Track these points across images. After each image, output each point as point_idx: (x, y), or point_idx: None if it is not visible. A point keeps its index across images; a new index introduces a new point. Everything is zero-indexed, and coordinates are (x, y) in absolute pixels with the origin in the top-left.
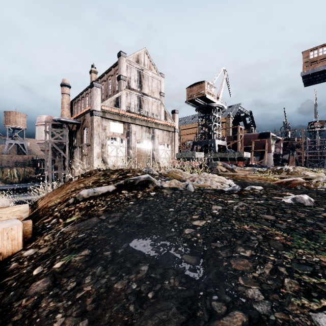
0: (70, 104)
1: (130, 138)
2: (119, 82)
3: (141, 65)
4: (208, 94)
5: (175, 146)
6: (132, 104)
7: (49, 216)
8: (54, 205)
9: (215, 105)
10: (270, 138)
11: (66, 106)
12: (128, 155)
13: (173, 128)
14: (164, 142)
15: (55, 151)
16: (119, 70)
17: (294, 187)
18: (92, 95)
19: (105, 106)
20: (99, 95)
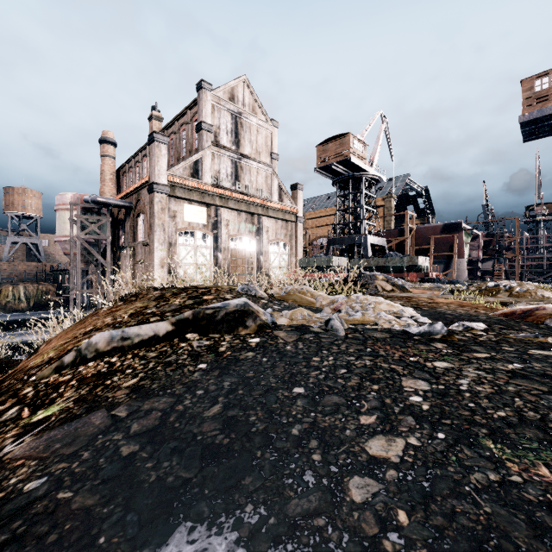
0: (116, 175)
1: (218, 233)
2: (200, 134)
3: (239, 105)
4: (354, 157)
5: (298, 247)
6: (223, 172)
7: (9, 396)
8: (38, 366)
9: (367, 176)
10: (462, 233)
11: (109, 177)
12: (215, 262)
13: (294, 216)
14: (278, 240)
15: (88, 255)
16: (199, 113)
17: (542, 322)
18: (152, 156)
19: (175, 176)
20: (163, 157)
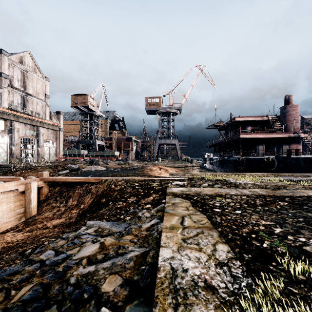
0: None
1: (12, 135)
2: (0, 79)
3: (25, 66)
4: (90, 105)
5: (61, 144)
6: (15, 102)
7: None
8: None
9: (96, 114)
10: (132, 141)
11: None
12: (10, 151)
13: (58, 127)
14: (49, 140)
15: None
16: None
17: (124, 168)
18: None
19: None
20: None
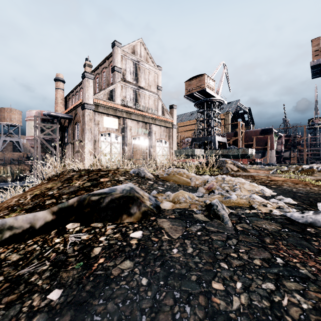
0: (64, 100)
1: (125, 134)
2: (114, 74)
3: (137, 56)
4: (207, 88)
5: (173, 143)
6: (128, 97)
7: None
8: None
9: (215, 100)
10: (272, 135)
11: (60, 101)
12: (123, 152)
13: (171, 124)
14: (161, 139)
15: (46, 148)
16: (113, 60)
17: None
18: (84, 87)
19: (98, 99)
20: (91, 87)
